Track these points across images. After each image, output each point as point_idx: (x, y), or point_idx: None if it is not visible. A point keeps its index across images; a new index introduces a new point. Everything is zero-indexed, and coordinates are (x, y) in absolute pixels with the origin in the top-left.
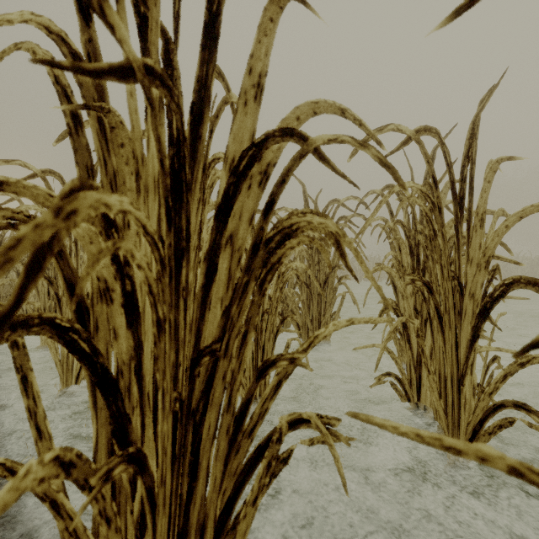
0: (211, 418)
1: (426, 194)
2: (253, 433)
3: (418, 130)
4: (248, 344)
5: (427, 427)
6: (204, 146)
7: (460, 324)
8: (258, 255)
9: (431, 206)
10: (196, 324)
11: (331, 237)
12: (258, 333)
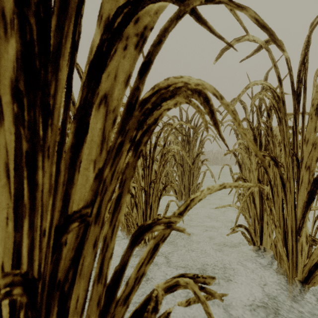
0: (80, 289)
1: (273, 90)
2: (128, 299)
3: (267, 40)
4: (121, 208)
5: (267, 264)
6: (76, 0)
7: (297, 190)
8: (133, 116)
9: (277, 99)
10: (64, 187)
11: (206, 107)
12: (147, 196)
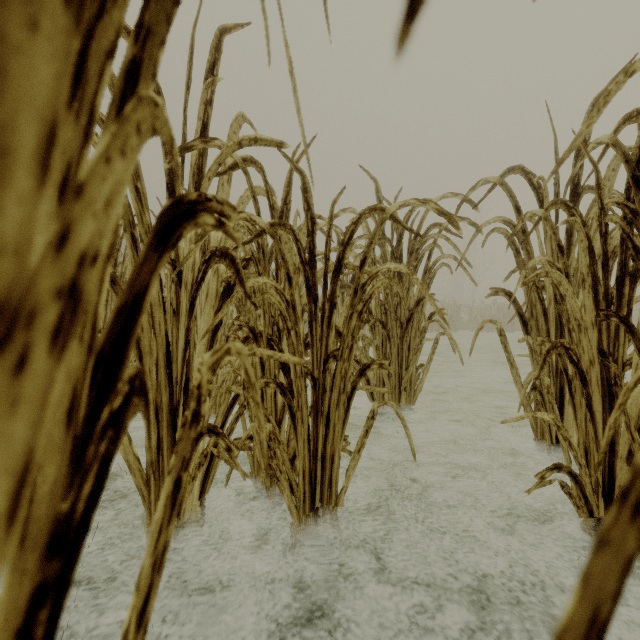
0: None
1: None
2: None
3: None
4: None
5: None
6: None
7: None
8: None
9: None
10: None
11: None
12: (319, 392)
